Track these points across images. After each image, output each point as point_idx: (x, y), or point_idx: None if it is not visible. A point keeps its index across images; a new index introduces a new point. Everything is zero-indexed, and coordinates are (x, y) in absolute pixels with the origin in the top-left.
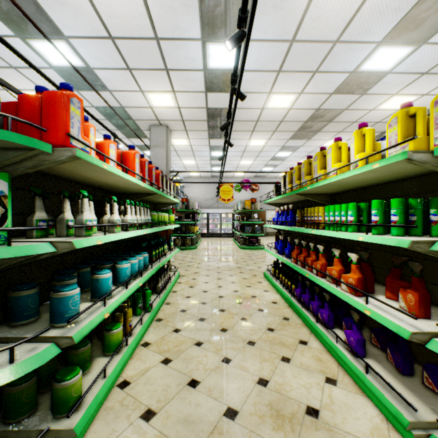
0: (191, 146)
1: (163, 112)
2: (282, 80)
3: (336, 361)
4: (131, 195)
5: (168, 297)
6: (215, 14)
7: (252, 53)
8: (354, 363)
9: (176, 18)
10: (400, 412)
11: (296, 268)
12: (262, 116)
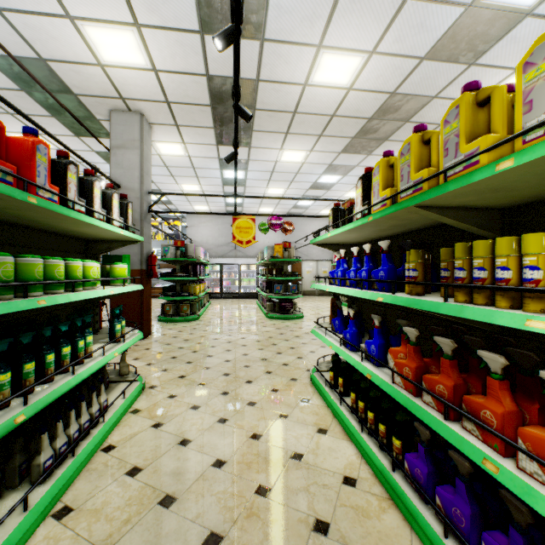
0: (191, 157)
1: (128, 80)
2: (345, 14)
3: None
4: None
5: (78, 476)
6: None
7: None
8: None
9: None
10: None
11: (424, 415)
12: (303, 101)
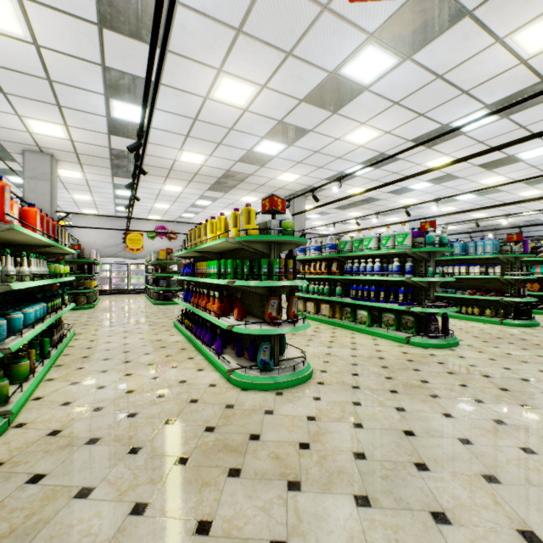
0: (88, 180)
1: (49, 140)
2: (192, 143)
3: (209, 362)
4: (23, 246)
5: (64, 351)
6: (120, 83)
7: (159, 118)
8: (215, 357)
9: (77, 73)
10: (226, 368)
11: (193, 309)
12: (175, 166)
